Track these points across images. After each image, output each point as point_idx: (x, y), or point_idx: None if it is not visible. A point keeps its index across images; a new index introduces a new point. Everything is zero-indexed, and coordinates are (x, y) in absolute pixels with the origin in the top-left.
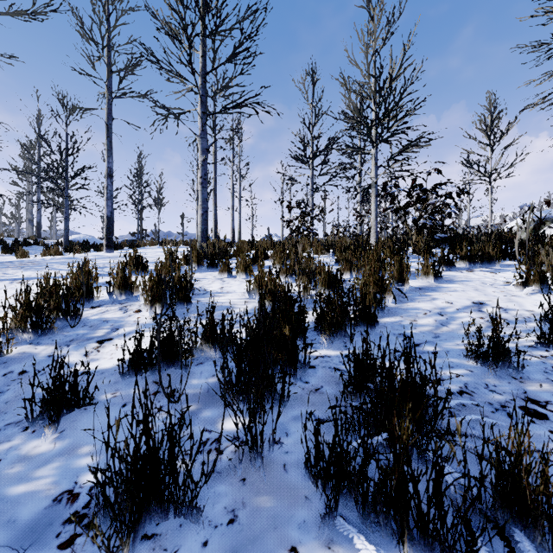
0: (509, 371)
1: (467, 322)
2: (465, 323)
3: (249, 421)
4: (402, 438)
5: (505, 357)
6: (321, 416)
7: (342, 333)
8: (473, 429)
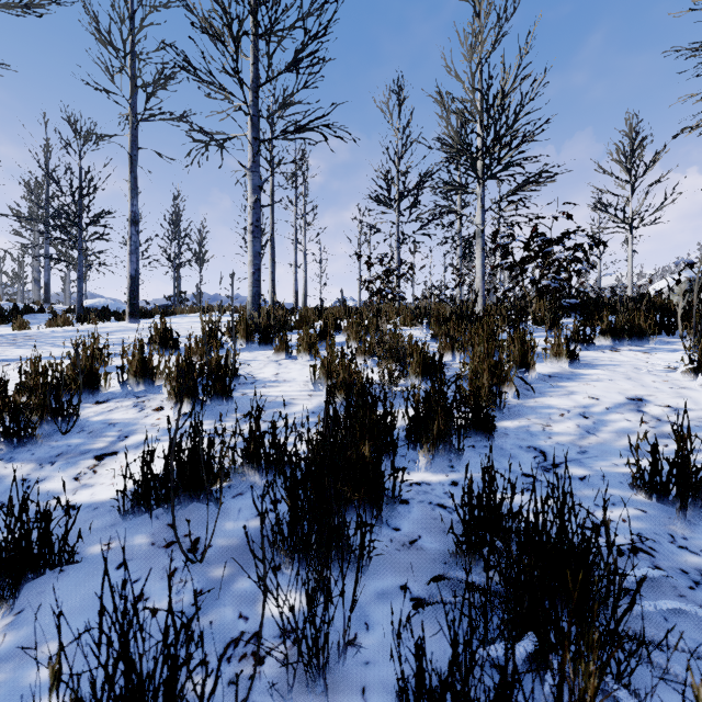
0: (701, 513)
1: (625, 429)
2: (621, 430)
3: (304, 621)
4: (582, 697)
5: (697, 491)
6: (421, 591)
7: (446, 446)
8: (667, 622)
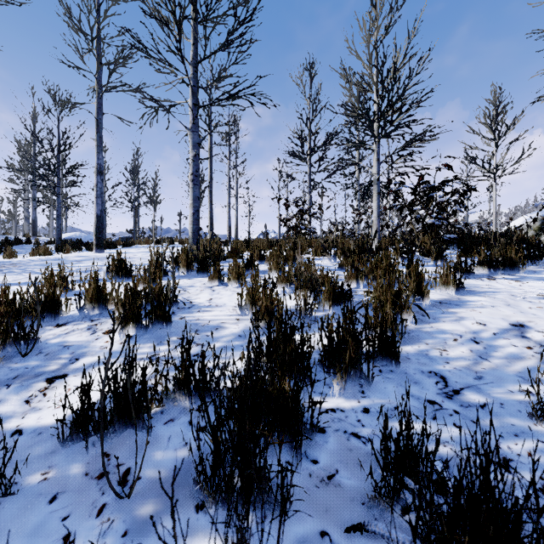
0: None
1: (513, 354)
2: (510, 356)
3: None
4: None
5: None
6: (341, 539)
7: (357, 373)
8: None
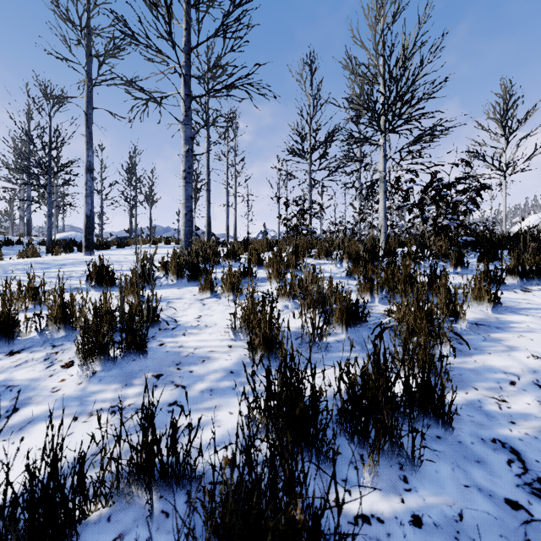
0: None
1: None
2: None
3: None
4: None
5: None
6: None
7: (395, 448)
8: None
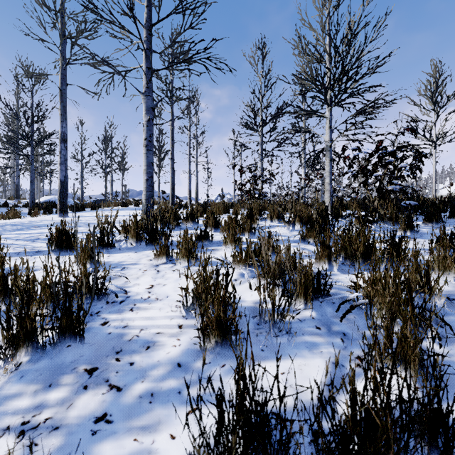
0: None
1: None
2: None
3: None
4: None
5: None
6: None
7: None
8: None
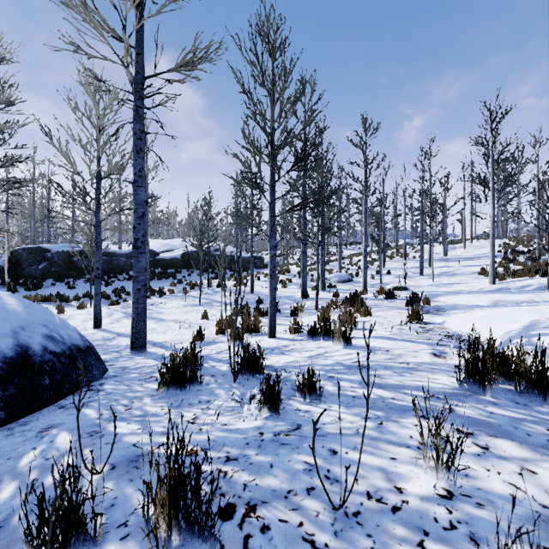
0: None
1: None
2: None
3: None
4: None
5: None
6: None
7: None
8: None
